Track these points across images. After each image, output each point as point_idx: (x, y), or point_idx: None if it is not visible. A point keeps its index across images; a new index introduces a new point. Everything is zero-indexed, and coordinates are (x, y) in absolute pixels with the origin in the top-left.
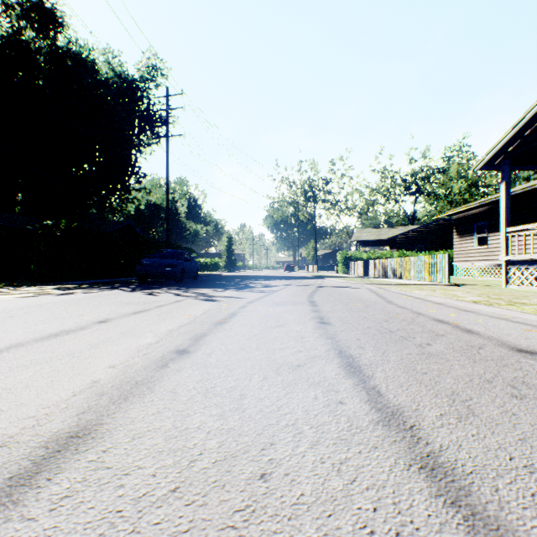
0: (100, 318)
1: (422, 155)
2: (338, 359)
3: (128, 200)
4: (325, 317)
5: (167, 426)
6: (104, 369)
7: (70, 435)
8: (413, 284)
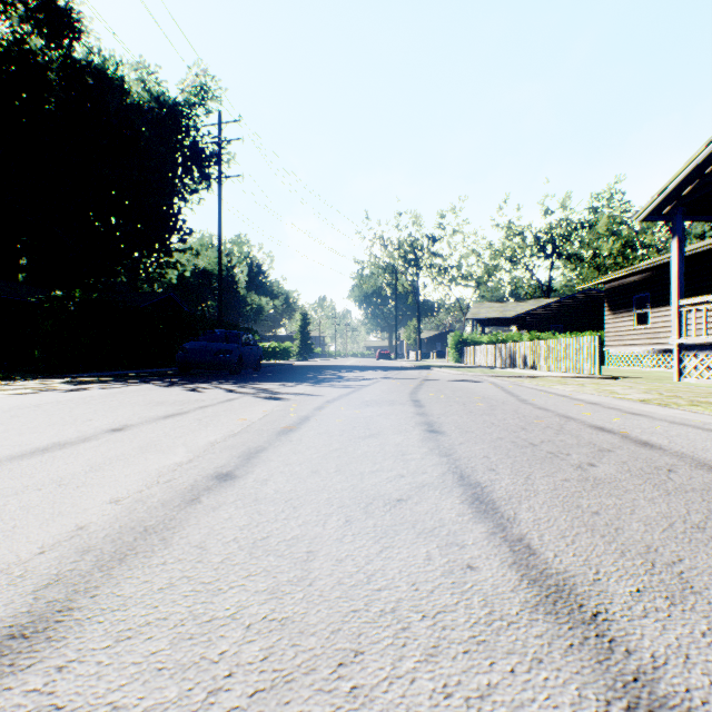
0: (115, 424)
1: (561, 205)
2: (459, 489)
3: (169, 264)
4: (435, 423)
5: (179, 615)
6: (100, 506)
7: (9, 634)
8: (552, 376)
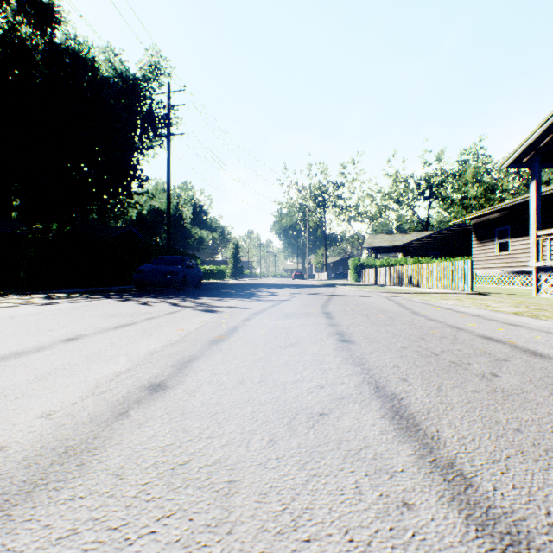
0: (71, 334)
1: (437, 158)
2: (378, 401)
3: (130, 204)
4: (345, 333)
5: None
6: (29, 421)
7: None
8: (434, 292)
